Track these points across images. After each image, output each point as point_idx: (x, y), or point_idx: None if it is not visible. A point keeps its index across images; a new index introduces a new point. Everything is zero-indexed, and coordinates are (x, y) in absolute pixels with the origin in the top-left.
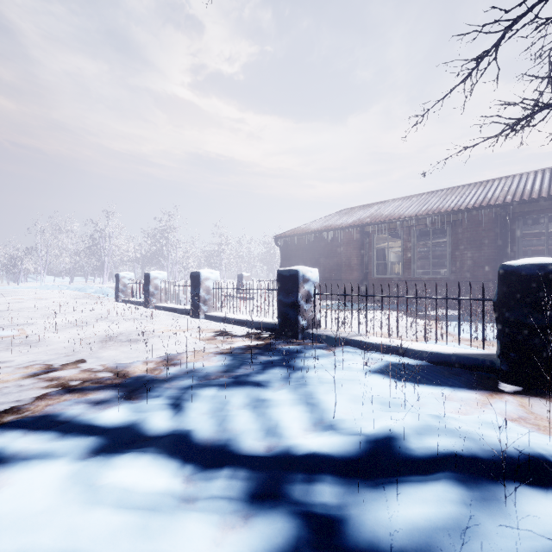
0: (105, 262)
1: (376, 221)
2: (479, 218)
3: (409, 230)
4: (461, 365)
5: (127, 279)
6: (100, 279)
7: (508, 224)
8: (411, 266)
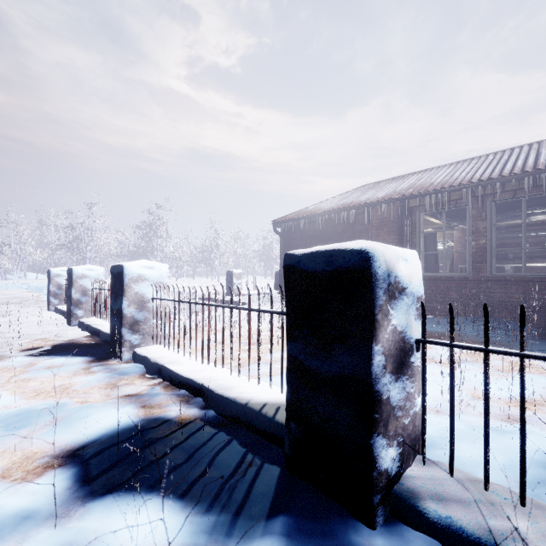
0: (87, 258)
1: (427, 189)
2: None
3: (482, 202)
4: None
5: (63, 278)
6: None
7: None
8: (487, 257)
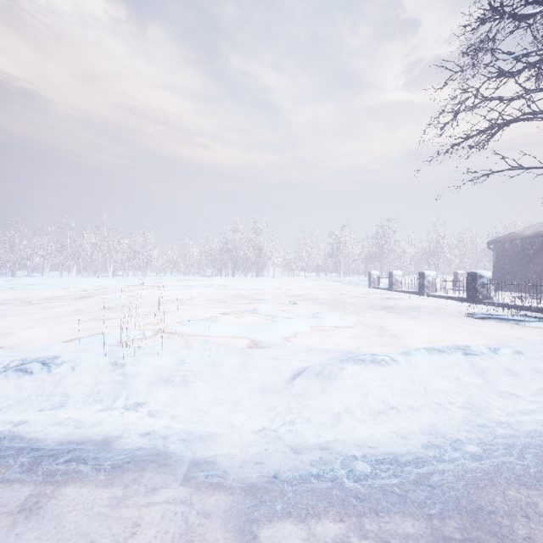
0: (341, 262)
1: None
2: None
3: None
4: None
5: (375, 275)
6: (337, 275)
7: None
8: None
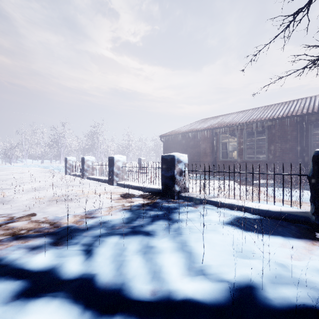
0: (61, 151)
1: (221, 126)
2: (285, 123)
3: (241, 131)
4: (285, 219)
5: (71, 161)
6: (58, 161)
7: (304, 127)
8: (243, 153)
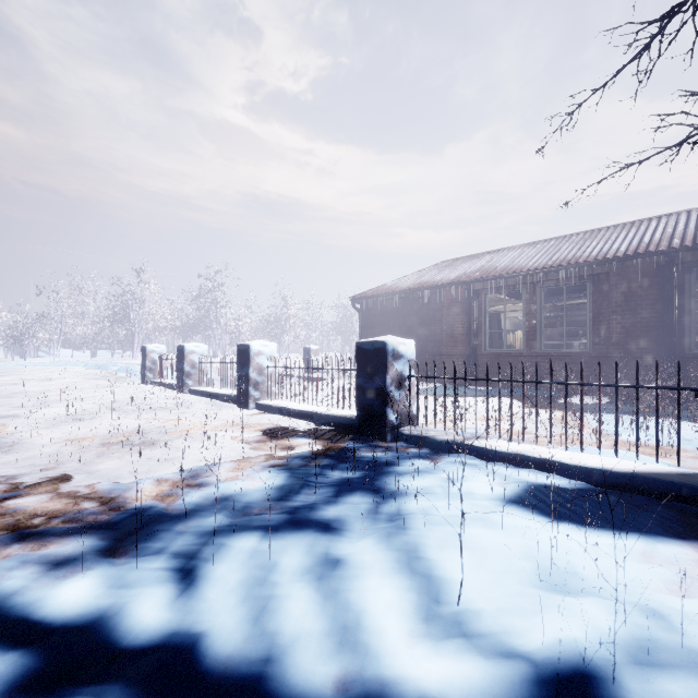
0: (136, 332)
1: (489, 275)
2: (633, 270)
3: (534, 288)
4: (644, 491)
5: (156, 354)
6: (129, 354)
7: (675, 278)
8: (537, 336)
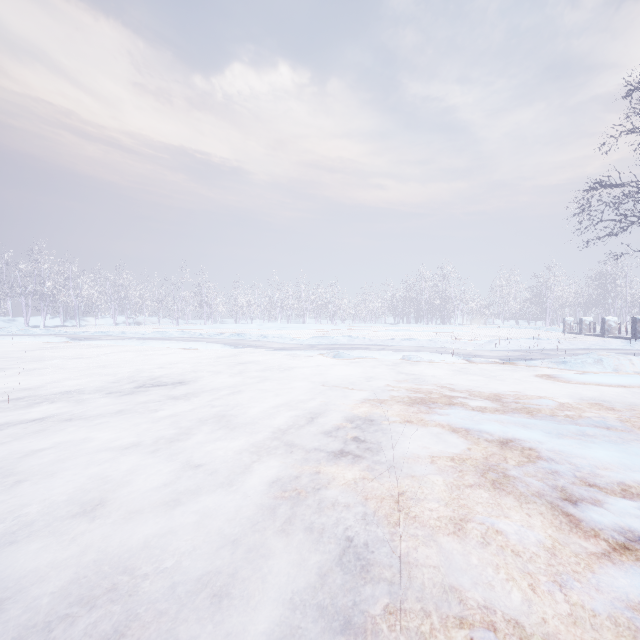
0: (547, 308)
1: None
2: None
3: None
4: None
5: (569, 321)
6: (542, 323)
7: None
8: None
